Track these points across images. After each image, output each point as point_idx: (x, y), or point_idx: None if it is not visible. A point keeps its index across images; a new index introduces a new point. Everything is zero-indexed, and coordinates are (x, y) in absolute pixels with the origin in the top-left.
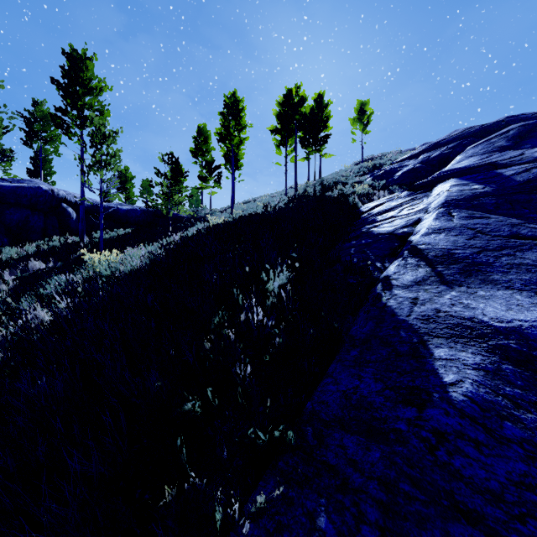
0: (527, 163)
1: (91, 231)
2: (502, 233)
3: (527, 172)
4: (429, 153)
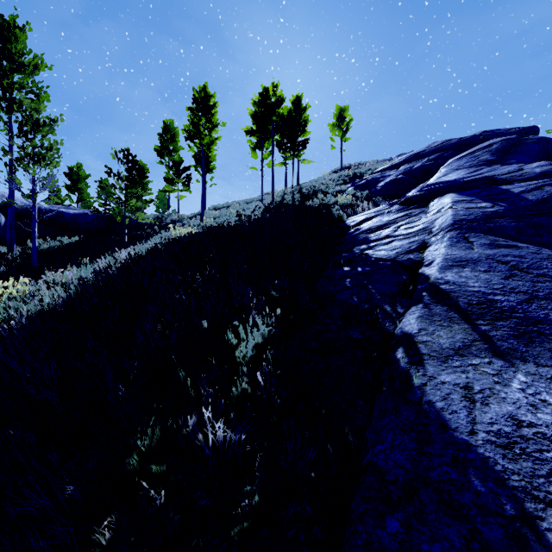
0: (529, 179)
1: (26, 239)
2: (547, 271)
3: (539, 190)
4: (410, 164)
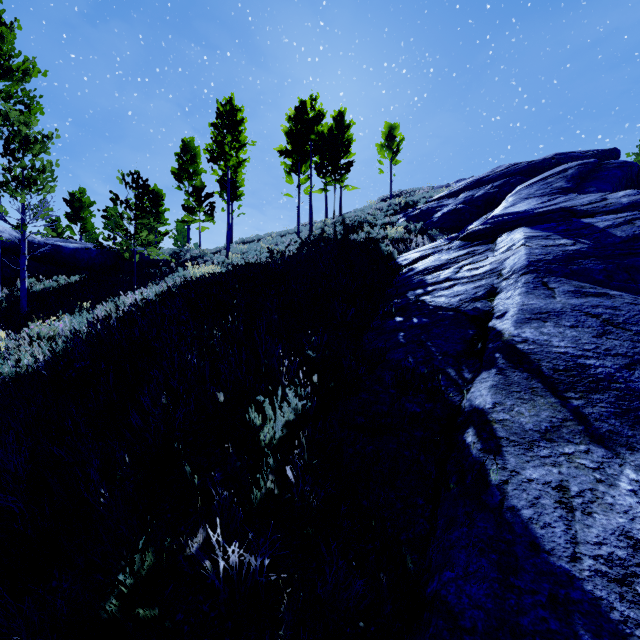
0: (615, 211)
1: (15, 278)
2: None
3: (629, 224)
4: (471, 192)
